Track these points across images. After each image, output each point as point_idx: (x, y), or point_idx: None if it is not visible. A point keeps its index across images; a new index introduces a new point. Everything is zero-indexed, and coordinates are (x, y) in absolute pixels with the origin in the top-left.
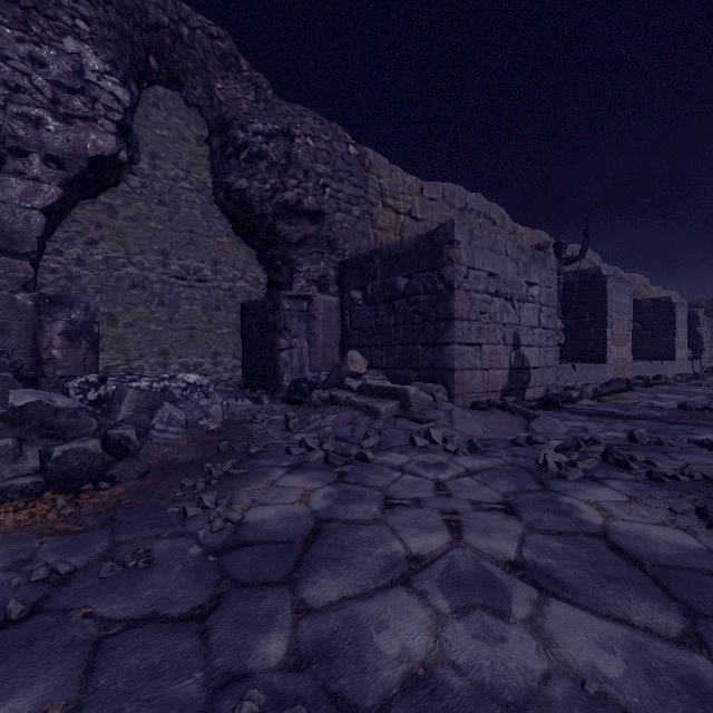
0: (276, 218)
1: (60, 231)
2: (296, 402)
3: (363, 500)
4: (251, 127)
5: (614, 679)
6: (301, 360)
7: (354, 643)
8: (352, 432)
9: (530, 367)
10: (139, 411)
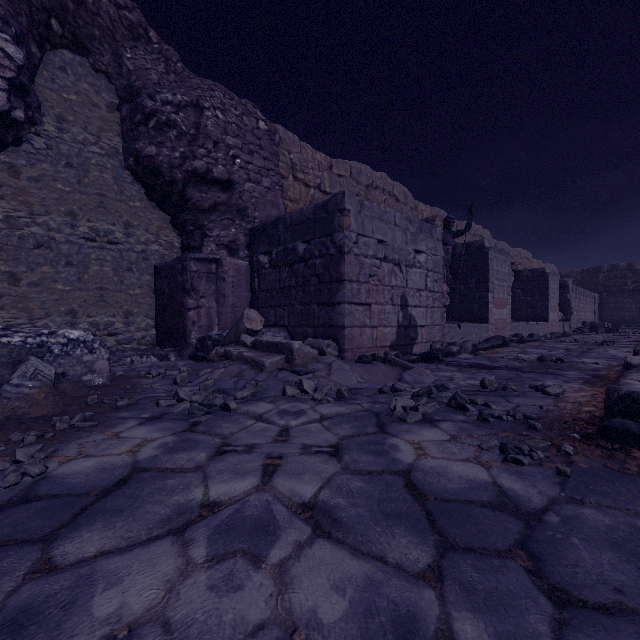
0: (187, 185)
1: None
2: (201, 358)
3: (196, 448)
4: (159, 97)
5: (329, 624)
6: (209, 319)
7: (70, 605)
8: (235, 385)
9: (418, 325)
10: (1, 366)
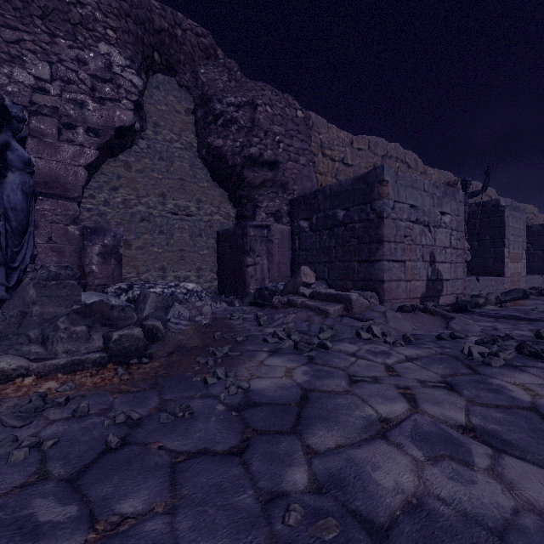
0: (243, 168)
1: (93, 181)
2: (260, 305)
3: (333, 377)
4: (225, 100)
5: None
6: (262, 273)
7: (357, 477)
8: (309, 327)
9: (443, 279)
10: (158, 309)
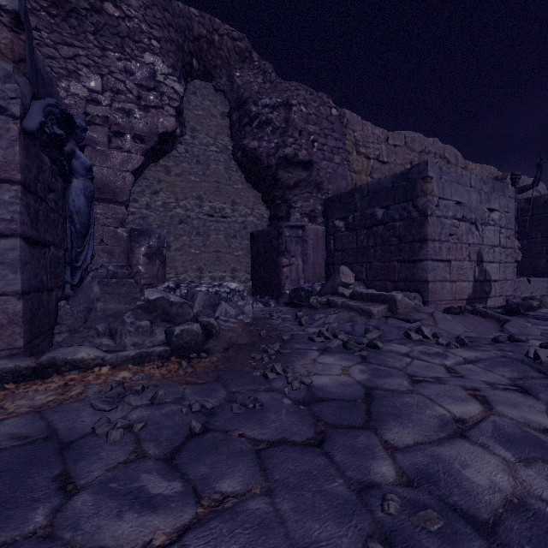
0: (278, 168)
1: (136, 186)
2: (296, 306)
3: (393, 376)
4: (260, 102)
5: None
6: (297, 274)
7: (447, 473)
8: (352, 328)
9: (491, 280)
10: (206, 307)
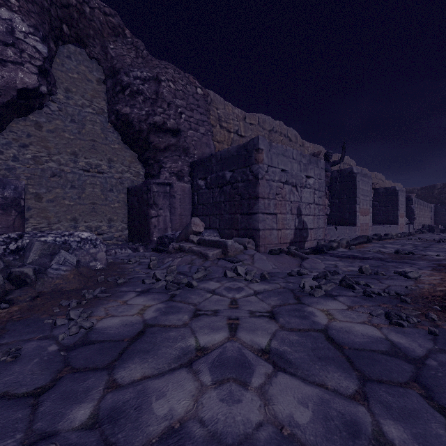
0: (149, 133)
1: (1, 138)
2: (160, 251)
3: (180, 312)
4: (132, 74)
5: (303, 424)
6: (165, 224)
7: (139, 408)
8: (190, 269)
9: (308, 228)
10: (43, 256)
